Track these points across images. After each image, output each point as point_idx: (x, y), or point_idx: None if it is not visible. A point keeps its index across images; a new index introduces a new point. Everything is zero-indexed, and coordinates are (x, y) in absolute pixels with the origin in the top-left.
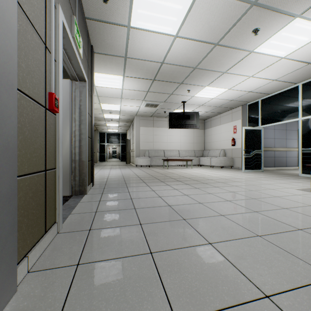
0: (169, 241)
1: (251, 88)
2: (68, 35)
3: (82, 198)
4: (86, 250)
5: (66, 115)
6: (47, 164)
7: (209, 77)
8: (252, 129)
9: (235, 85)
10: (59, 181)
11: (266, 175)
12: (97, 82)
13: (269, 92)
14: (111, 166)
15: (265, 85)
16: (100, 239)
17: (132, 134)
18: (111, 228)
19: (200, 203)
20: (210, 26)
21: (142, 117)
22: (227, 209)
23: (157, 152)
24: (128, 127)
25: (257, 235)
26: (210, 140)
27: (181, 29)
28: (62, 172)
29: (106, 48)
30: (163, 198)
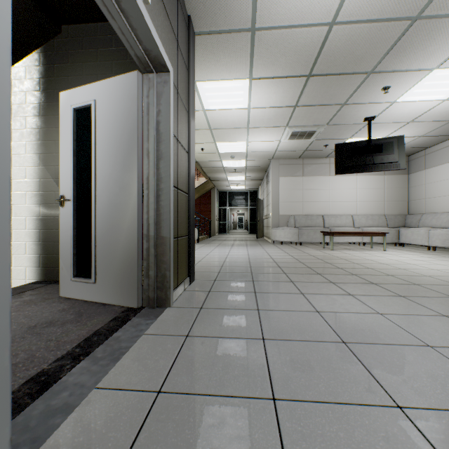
0: None
1: None
2: None
3: (155, 319)
4: None
5: (131, 144)
6: None
7: None
8: None
9: None
10: None
11: None
12: (207, 102)
13: None
14: (232, 242)
15: None
16: None
17: (266, 190)
18: None
19: None
20: None
21: (282, 161)
22: None
23: (310, 219)
24: (259, 180)
25: None
26: (422, 194)
27: None
28: (126, 259)
29: (215, 16)
30: (356, 355)
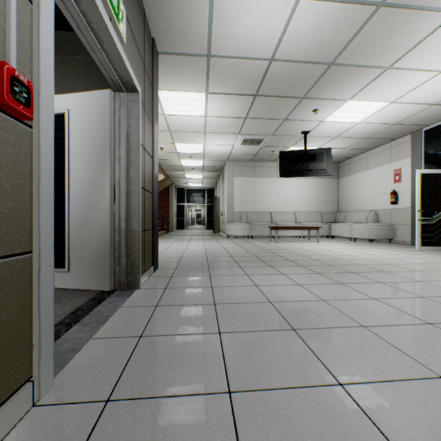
0: None
1: (437, 96)
2: None
3: (128, 297)
4: None
5: (104, 151)
6: None
7: (357, 80)
8: (435, 174)
9: (406, 93)
10: (39, 283)
11: None
12: (167, 108)
13: None
14: (190, 237)
15: None
16: None
17: (222, 189)
18: (156, 401)
19: (363, 328)
20: None
21: (236, 163)
22: None
23: (260, 215)
24: (216, 178)
25: None
26: (348, 195)
27: None
28: (99, 249)
29: (176, 42)
30: (276, 308)
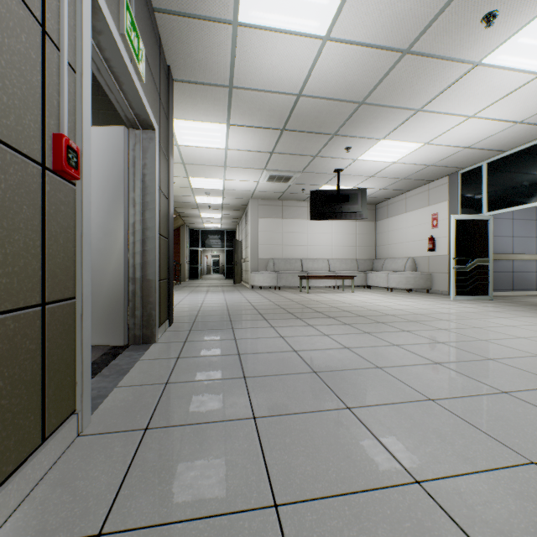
0: (319, 469)
1: (470, 140)
2: (108, 26)
3: (146, 351)
4: (127, 487)
5: (117, 193)
6: (48, 289)
7: (388, 120)
8: (470, 220)
9: (439, 136)
10: (82, 326)
11: (500, 306)
12: (181, 138)
13: (506, 147)
14: (207, 288)
15: (497, 133)
16: (163, 456)
17: (245, 231)
18: (190, 427)
19: (378, 369)
20: (394, 13)
21: (262, 201)
22: (439, 383)
23: (289, 263)
24: (237, 218)
25: (530, 461)
26: (386, 240)
27: (337, 22)
28: (111, 300)
29: (195, 71)
30: (301, 355)
